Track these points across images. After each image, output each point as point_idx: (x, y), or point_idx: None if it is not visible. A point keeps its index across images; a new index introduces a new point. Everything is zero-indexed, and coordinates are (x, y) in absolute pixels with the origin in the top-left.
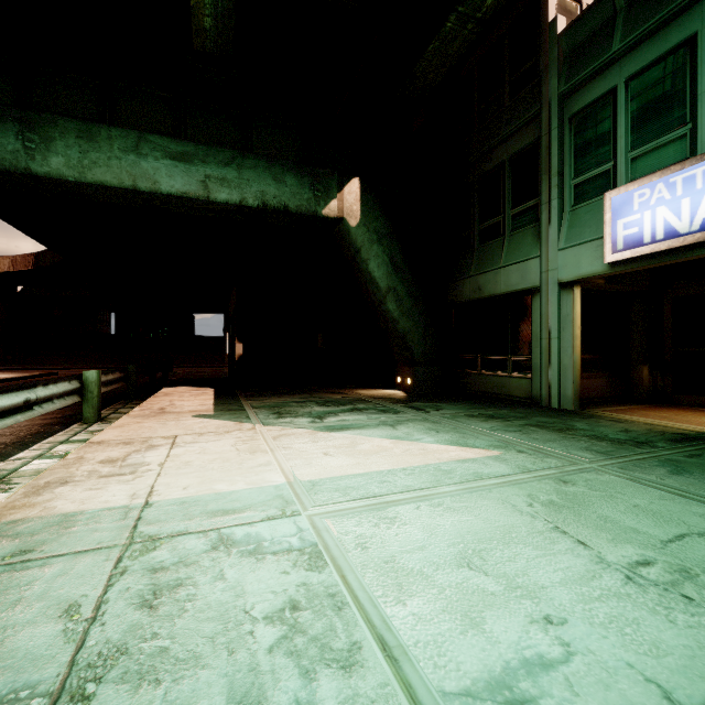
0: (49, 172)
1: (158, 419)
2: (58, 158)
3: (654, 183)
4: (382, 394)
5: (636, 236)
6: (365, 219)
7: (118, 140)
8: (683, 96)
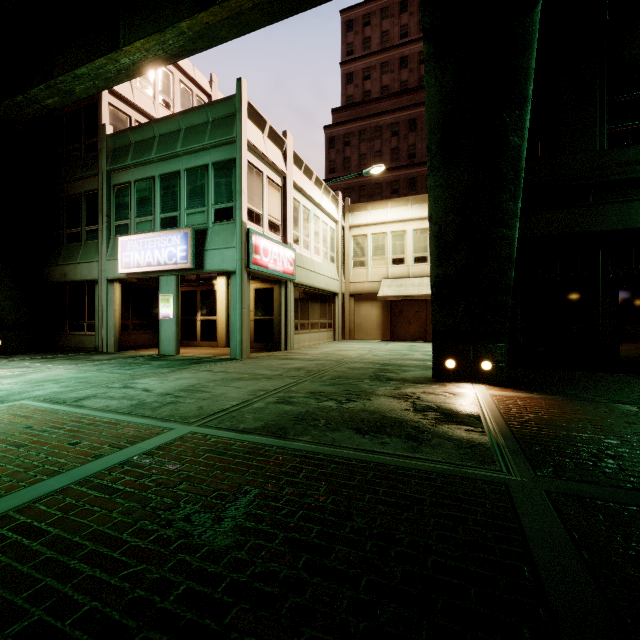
0: None
1: None
2: None
3: (134, 240)
4: None
5: (129, 263)
6: None
7: None
8: (152, 202)
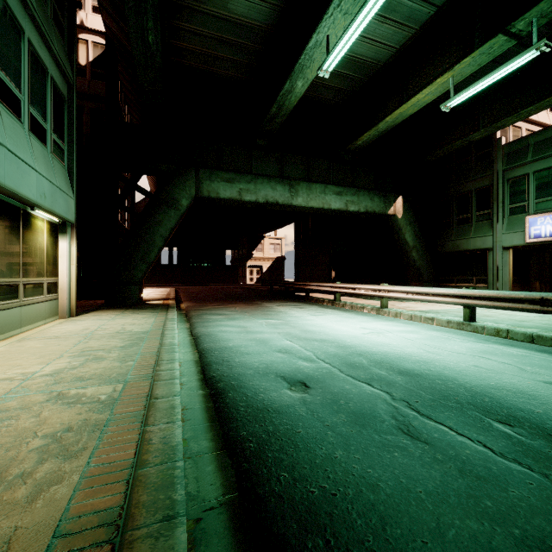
0: (297, 204)
1: (356, 300)
2: (300, 198)
3: (546, 216)
4: None
5: (538, 234)
6: (404, 215)
7: (318, 189)
8: None
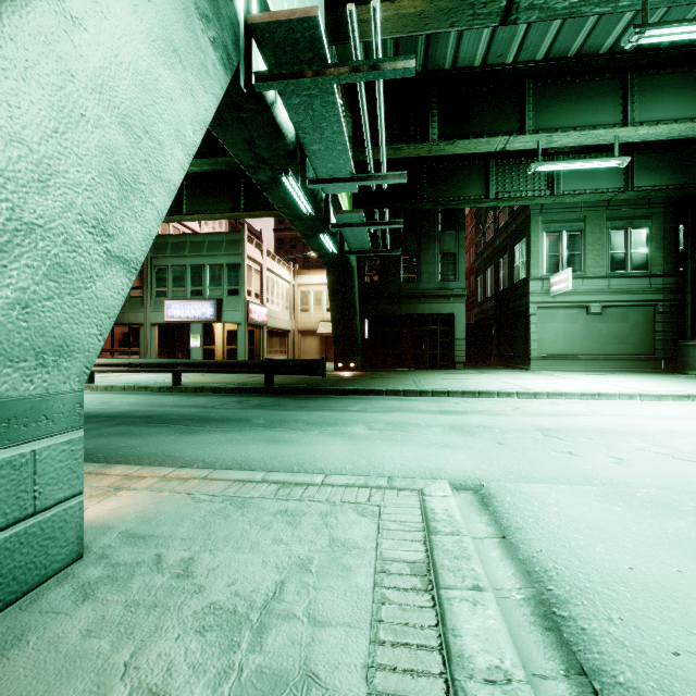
0: None
1: None
2: None
3: (177, 303)
4: None
5: (173, 316)
6: None
7: None
8: (185, 279)
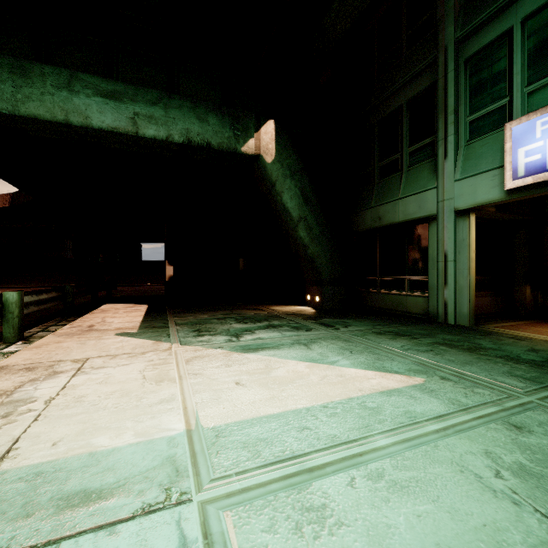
0: None
1: (80, 337)
2: None
3: None
4: (294, 311)
5: (538, 162)
6: (279, 157)
7: (50, 77)
8: None
